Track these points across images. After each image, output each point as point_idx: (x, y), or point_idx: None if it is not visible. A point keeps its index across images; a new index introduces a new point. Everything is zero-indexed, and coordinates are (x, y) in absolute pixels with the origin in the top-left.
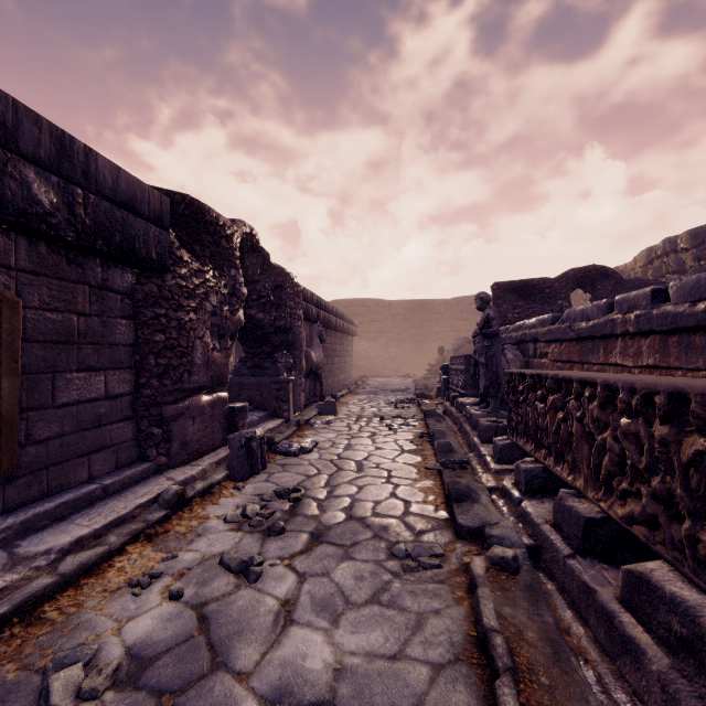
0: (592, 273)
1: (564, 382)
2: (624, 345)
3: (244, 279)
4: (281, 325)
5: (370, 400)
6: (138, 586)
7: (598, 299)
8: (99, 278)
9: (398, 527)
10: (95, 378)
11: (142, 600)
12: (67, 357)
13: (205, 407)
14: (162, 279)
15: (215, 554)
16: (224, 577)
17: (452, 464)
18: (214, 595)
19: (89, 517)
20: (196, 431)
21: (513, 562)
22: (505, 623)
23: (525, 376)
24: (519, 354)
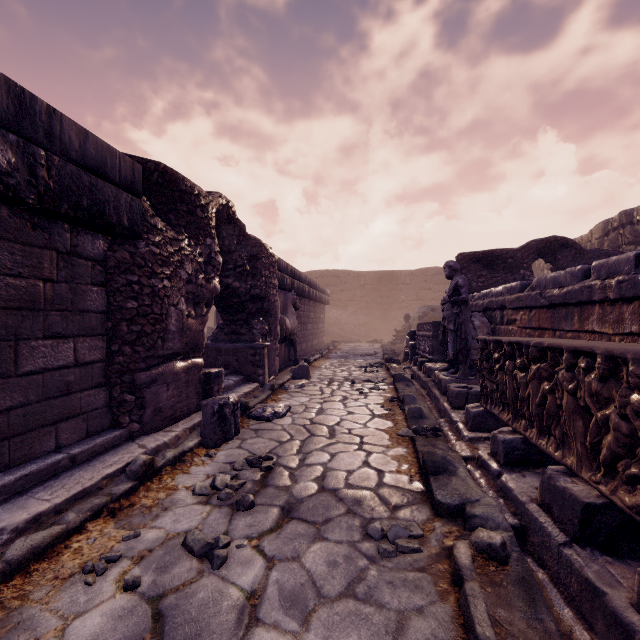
0: (553, 243)
1: (550, 350)
2: (603, 312)
3: (221, 249)
4: (257, 294)
5: (341, 365)
6: (93, 572)
7: (558, 268)
8: (68, 244)
9: (372, 501)
10: (63, 346)
11: (95, 590)
12: (32, 324)
13: (180, 373)
14: (135, 246)
15: (180, 532)
16: (186, 561)
17: (425, 432)
18: (174, 584)
19: (52, 490)
20: (170, 397)
21: (502, 549)
22: (502, 633)
23: (501, 344)
24: (485, 321)
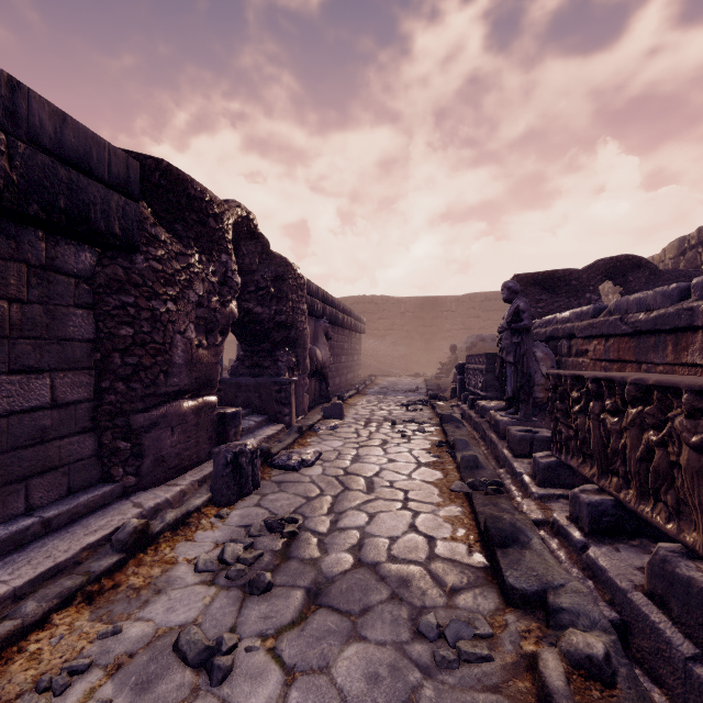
0: (624, 263)
1: (658, 390)
2: None
3: (240, 269)
4: (282, 320)
5: (379, 402)
6: (49, 689)
7: (630, 292)
8: (43, 256)
9: (423, 581)
10: (36, 382)
11: None
12: None
13: (188, 414)
14: (130, 261)
15: (174, 626)
16: (177, 673)
17: (484, 487)
18: None
19: (13, 568)
20: (176, 444)
21: (606, 665)
22: None
23: (582, 380)
24: (549, 352)
